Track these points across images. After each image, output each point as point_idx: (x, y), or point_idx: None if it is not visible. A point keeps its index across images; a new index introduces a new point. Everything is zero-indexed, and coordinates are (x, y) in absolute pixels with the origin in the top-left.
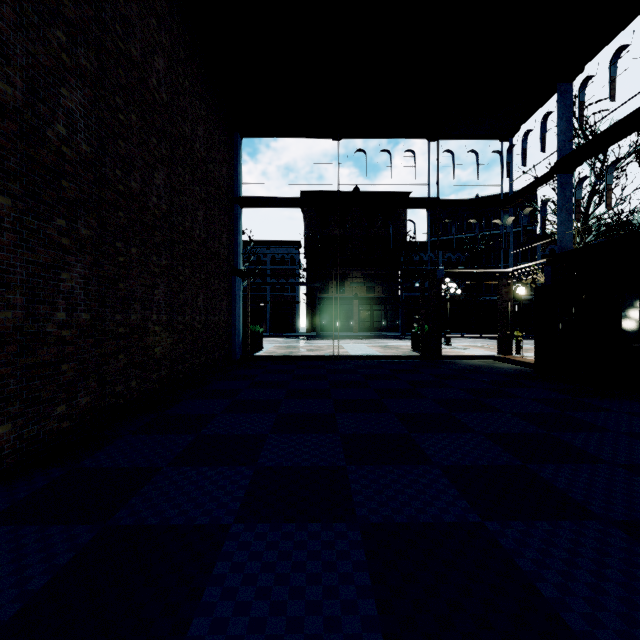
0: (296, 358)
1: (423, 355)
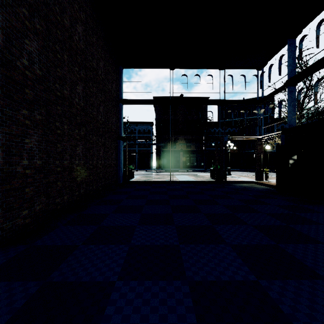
0: (151, 182)
1: (217, 181)
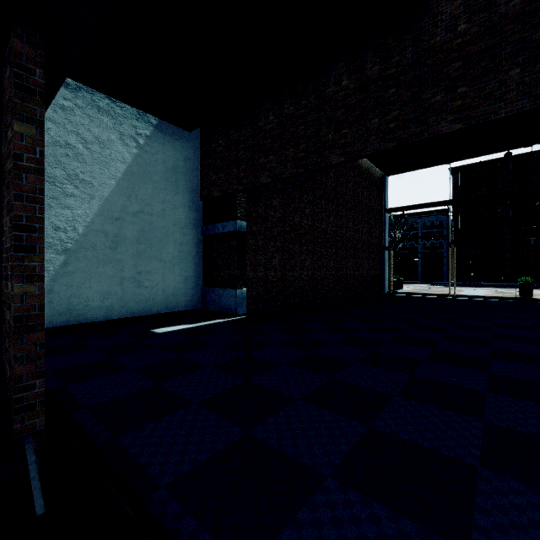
0: (420, 294)
1: (515, 297)
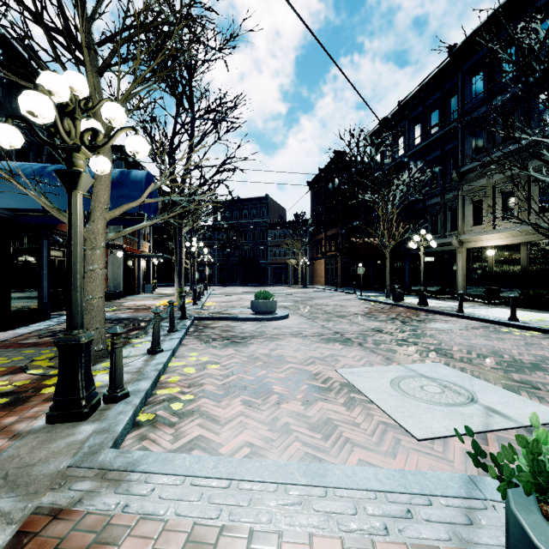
0: None
1: None
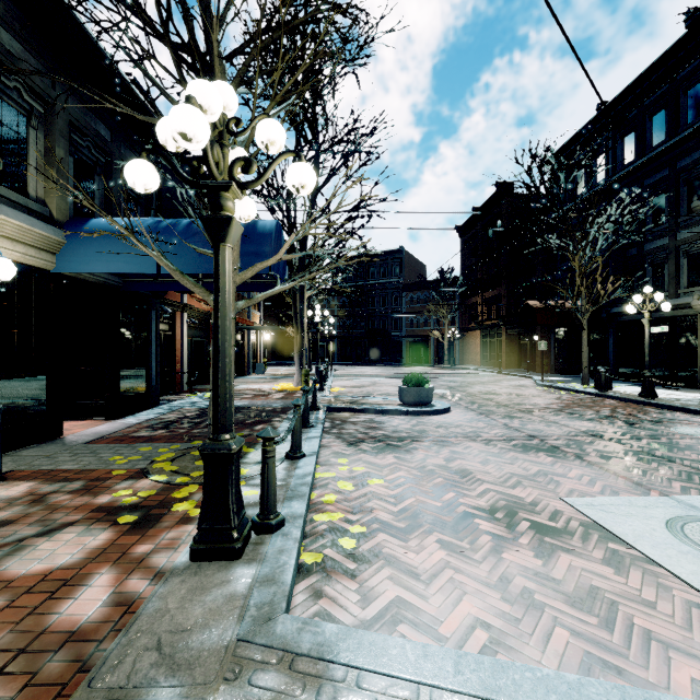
0: None
1: None
